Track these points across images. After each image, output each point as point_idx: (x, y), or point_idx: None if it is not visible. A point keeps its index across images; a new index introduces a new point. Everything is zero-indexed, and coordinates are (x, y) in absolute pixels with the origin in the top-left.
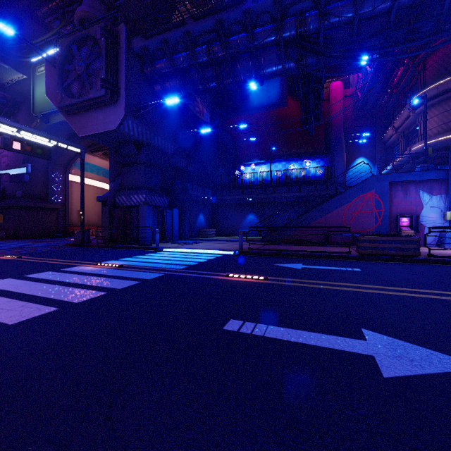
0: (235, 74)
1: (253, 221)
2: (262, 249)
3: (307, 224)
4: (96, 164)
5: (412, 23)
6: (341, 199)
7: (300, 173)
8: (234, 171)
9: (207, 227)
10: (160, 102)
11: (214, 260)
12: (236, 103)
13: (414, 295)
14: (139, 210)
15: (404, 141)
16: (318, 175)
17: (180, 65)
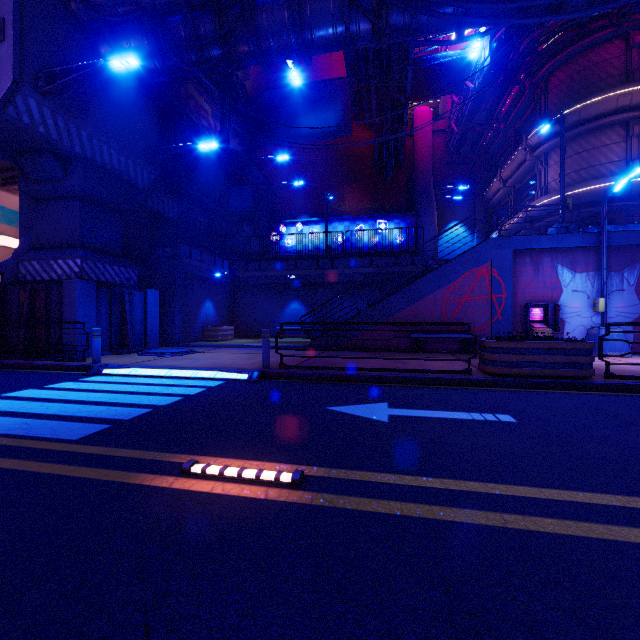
0: (258, 32)
1: (298, 313)
2: (307, 367)
3: (386, 318)
4: (17, 209)
5: None
6: (440, 276)
7: (372, 236)
8: (269, 233)
9: (220, 324)
10: (98, 64)
11: (196, 398)
12: (273, 125)
13: None
14: (64, 289)
15: (514, 200)
16: (399, 241)
17: None
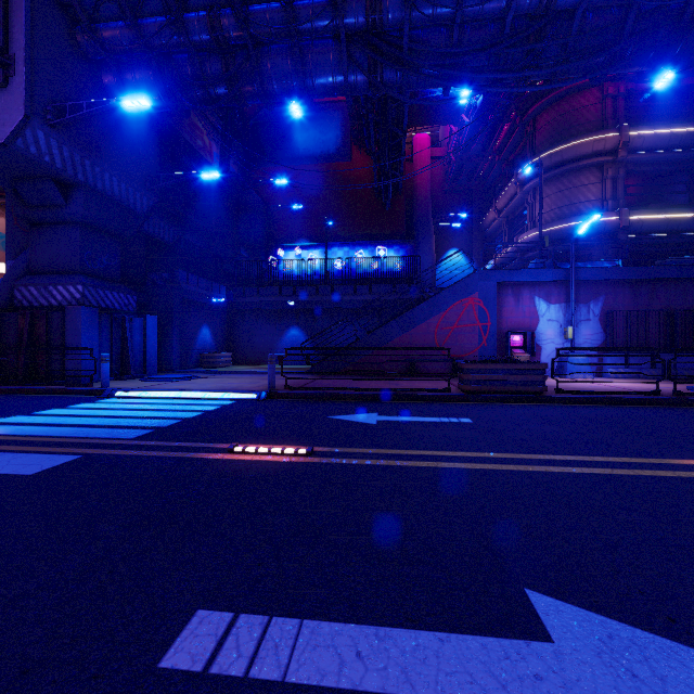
0: (263, 77)
1: (297, 340)
2: (309, 388)
3: (383, 344)
4: None
5: (533, 43)
6: (432, 305)
7: (371, 264)
8: (267, 257)
9: (217, 350)
10: (109, 102)
11: (216, 413)
12: (270, 144)
13: (572, 470)
14: (68, 315)
15: (508, 230)
16: (397, 270)
17: (154, 40)
